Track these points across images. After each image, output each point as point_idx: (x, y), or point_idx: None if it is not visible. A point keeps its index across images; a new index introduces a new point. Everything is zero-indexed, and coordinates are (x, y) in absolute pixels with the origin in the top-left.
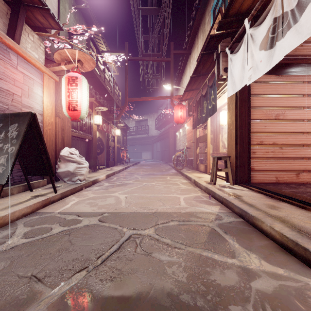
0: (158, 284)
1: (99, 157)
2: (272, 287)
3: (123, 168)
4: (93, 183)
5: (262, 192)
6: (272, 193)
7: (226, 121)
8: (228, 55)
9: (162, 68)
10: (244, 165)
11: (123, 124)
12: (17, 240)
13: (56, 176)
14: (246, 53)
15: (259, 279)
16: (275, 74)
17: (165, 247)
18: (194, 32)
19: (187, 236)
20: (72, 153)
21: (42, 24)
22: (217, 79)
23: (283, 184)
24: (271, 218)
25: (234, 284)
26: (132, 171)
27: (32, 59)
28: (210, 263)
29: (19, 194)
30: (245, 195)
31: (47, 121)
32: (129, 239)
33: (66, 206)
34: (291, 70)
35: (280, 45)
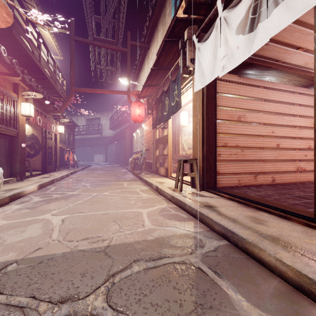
0: None
1: (34, 160)
2: None
3: (67, 174)
4: (12, 200)
5: (234, 199)
6: (245, 200)
7: (186, 122)
8: (194, 44)
9: (118, 59)
10: (211, 168)
11: (68, 120)
12: None
13: None
14: (218, 40)
15: None
16: (238, 74)
17: None
18: (153, 24)
19: (165, 299)
20: None
21: None
22: (182, 71)
23: (244, 187)
24: (268, 241)
25: None
26: (79, 177)
27: None
28: None
29: None
30: (219, 204)
31: None
32: None
33: None
34: (252, 72)
35: (264, 27)
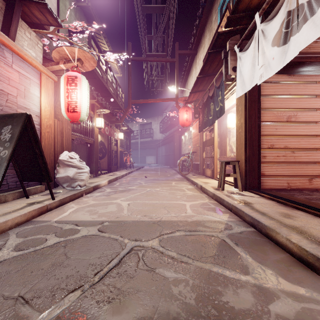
0: (162, 307)
1: (102, 162)
2: (294, 311)
3: (126, 173)
4: (94, 189)
5: (273, 199)
6: (285, 200)
7: (234, 124)
8: (236, 53)
9: (167, 69)
10: (254, 170)
11: (126, 127)
12: (7, 253)
13: (55, 181)
14: (256, 51)
15: (278, 301)
16: (287, 74)
17: (171, 261)
18: (200, 31)
19: (195, 249)
20: (71, 157)
21: (39, 20)
22: (225, 79)
23: (295, 191)
24: (287, 228)
25: (250, 306)
26: (135, 176)
27: (28, 57)
28: (221, 281)
29: (14, 201)
30: (256, 202)
31: (45, 123)
32: (130, 252)
33: (64, 214)
34: (304, 69)
35: (295, 40)
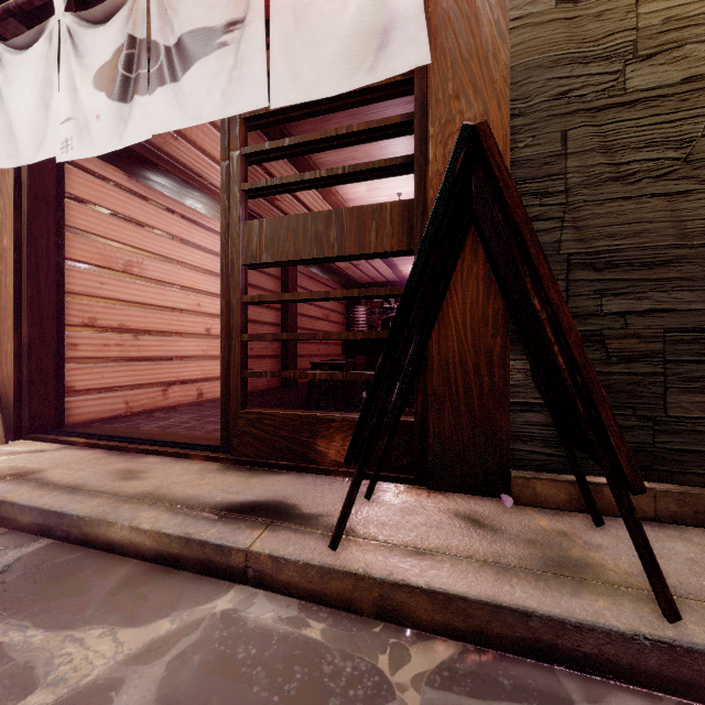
0: None
1: None
2: (154, 687)
3: None
4: None
5: (98, 445)
6: (123, 441)
7: None
8: None
9: None
10: (46, 380)
11: None
12: None
13: None
14: (54, 71)
15: (121, 694)
16: (125, 171)
17: None
18: None
19: None
20: None
21: None
22: None
23: (141, 415)
24: (131, 504)
25: None
26: None
27: None
28: None
29: None
30: (53, 463)
31: None
32: None
33: None
34: (156, 178)
35: (144, 107)
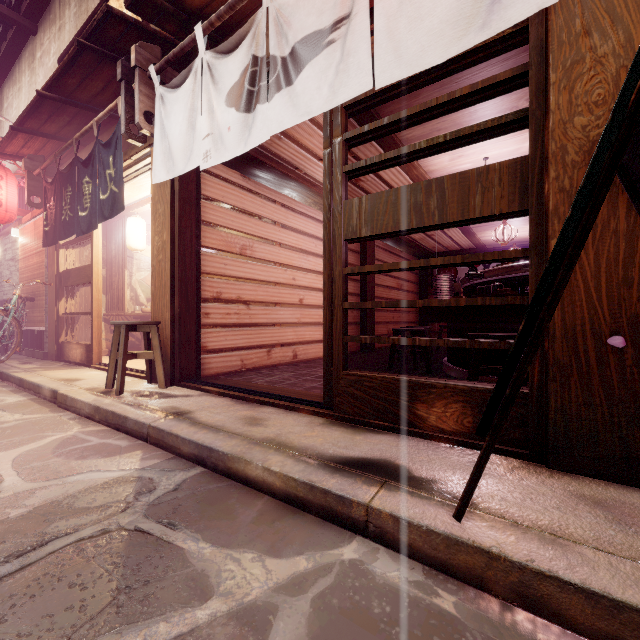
0: None
1: None
2: (304, 621)
3: None
4: None
5: (227, 394)
6: (244, 392)
7: (142, 241)
8: (154, 84)
9: None
10: (190, 341)
11: None
12: None
13: None
14: (198, 99)
15: (278, 620)
16: (241, 172)
17: None
18: None
19: (45, 615)
20: None
21: None
22: (126, 131)
23: (252, 371)
24: (261, 447)
25: None
26: None
27: None
28: None
29: None
30: (198, 406)
31: None
32: None
33: None
34: (263, 175)
35: (264, 113)
